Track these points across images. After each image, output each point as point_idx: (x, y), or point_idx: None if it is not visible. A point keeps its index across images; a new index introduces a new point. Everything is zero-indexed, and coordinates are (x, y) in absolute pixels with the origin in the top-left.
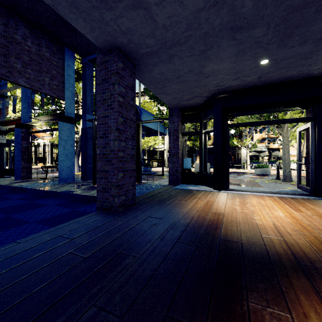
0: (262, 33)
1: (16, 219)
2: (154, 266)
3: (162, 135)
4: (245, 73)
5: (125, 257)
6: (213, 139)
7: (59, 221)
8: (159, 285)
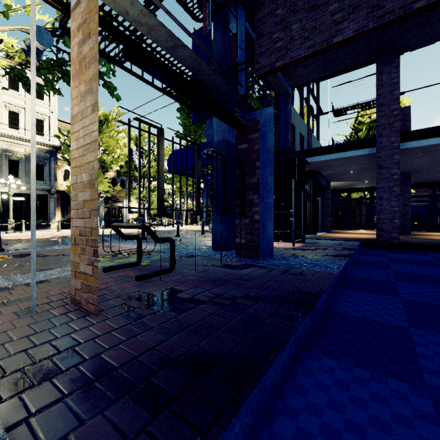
0: (373, 168)
1: (435, 258)
2: (433, 240)
3: (190, 176)
4: (341, 171)
5: (435, 241)
6: (312, 200)
7: (414, 253)
8: (439, 240)
